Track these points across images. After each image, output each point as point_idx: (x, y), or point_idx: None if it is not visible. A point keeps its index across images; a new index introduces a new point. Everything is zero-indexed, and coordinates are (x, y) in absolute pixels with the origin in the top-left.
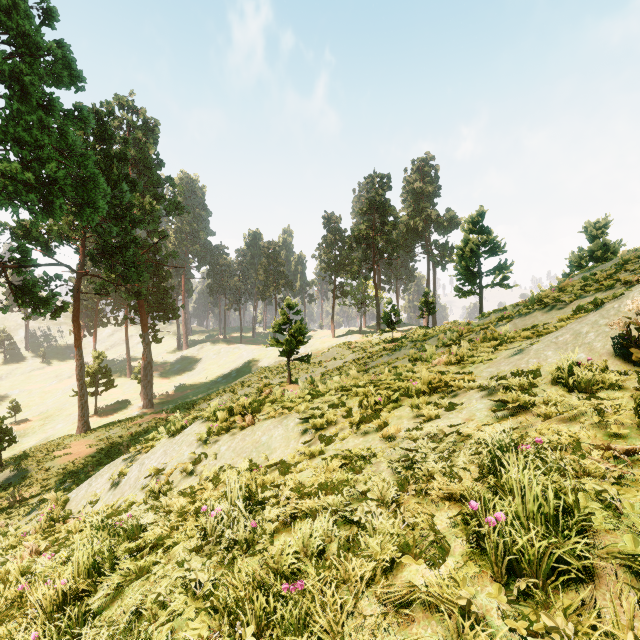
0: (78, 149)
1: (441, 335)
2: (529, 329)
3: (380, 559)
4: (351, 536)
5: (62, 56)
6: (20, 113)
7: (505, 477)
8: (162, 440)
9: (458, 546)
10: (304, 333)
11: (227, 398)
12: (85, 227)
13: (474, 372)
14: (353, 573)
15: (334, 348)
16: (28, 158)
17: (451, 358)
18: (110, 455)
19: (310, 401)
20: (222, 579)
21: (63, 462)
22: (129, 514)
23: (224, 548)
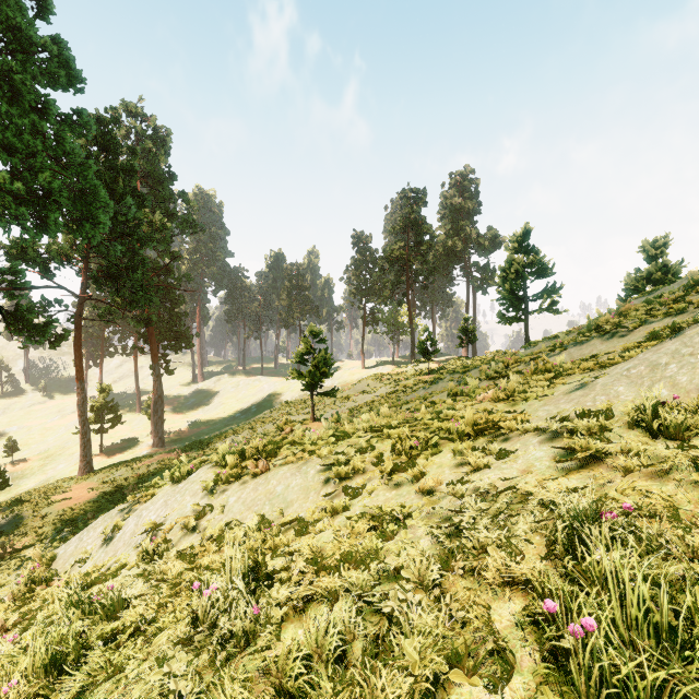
0: (77, 158)
1: (484, 366)
2: (587, 359)
3: (419, 675)
4: (380, 636)
5: (58, 53)
6: (10, 116)
7: (588, 560)
8: (165, 487)
9: (526, 657)
10: (329, 364)
11: (245, 436)
12: (88, 246)
13: (527, 410)
14: (382, 695)
15: (364, 380)
16: (19, 167)
17: (499, 393)
18: (114, 500)
19: (334, 444)
20: (208, 693)
21: (62, 508)
22: (109, 586)
23: (218, 640)
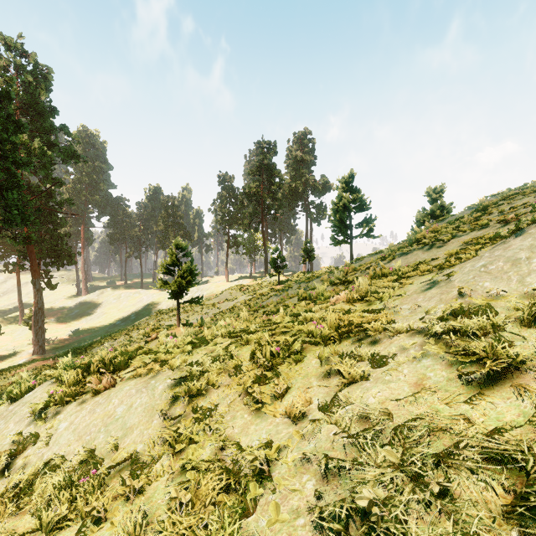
0: None
1: (325, 276)
2: (416, 266)
3: None
4: None
5: None
6: None
7: None
8: None
9: None
10: (194, 274)
11: (121, 341)
12: None
13: (386, 310)
14: None
15: (227, 291)
16: None
17: (353, 295)
18: None
19: (190, 351)
20: None
21: None
22: None
23: None
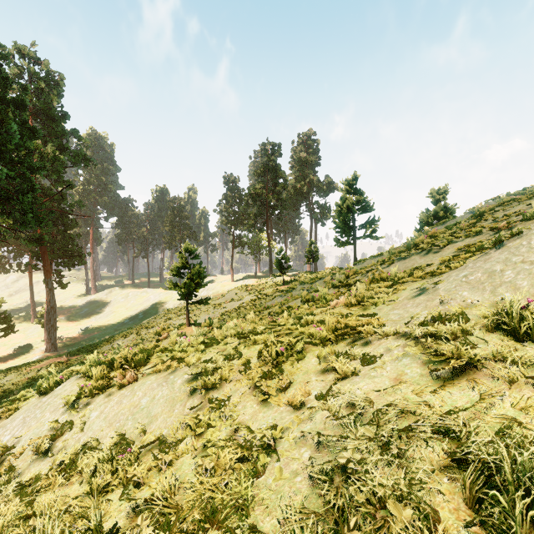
0: None
1: (328, 278)
2: (412, 271)
3: None
4: None
5: None
6: None
7: None
8: (31, 400)
9: None
10: (203, 277)
11: (131, 339)
12: None
13: (379, 314)
14: None
15: (233, 291)
16: None
17: (351, 299)
18: None
19: (203, 350)
20: None
21: None
22: None
23: None
